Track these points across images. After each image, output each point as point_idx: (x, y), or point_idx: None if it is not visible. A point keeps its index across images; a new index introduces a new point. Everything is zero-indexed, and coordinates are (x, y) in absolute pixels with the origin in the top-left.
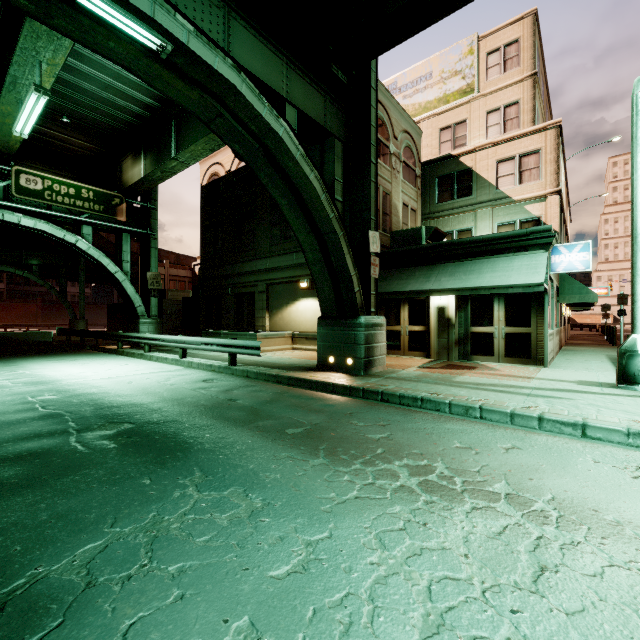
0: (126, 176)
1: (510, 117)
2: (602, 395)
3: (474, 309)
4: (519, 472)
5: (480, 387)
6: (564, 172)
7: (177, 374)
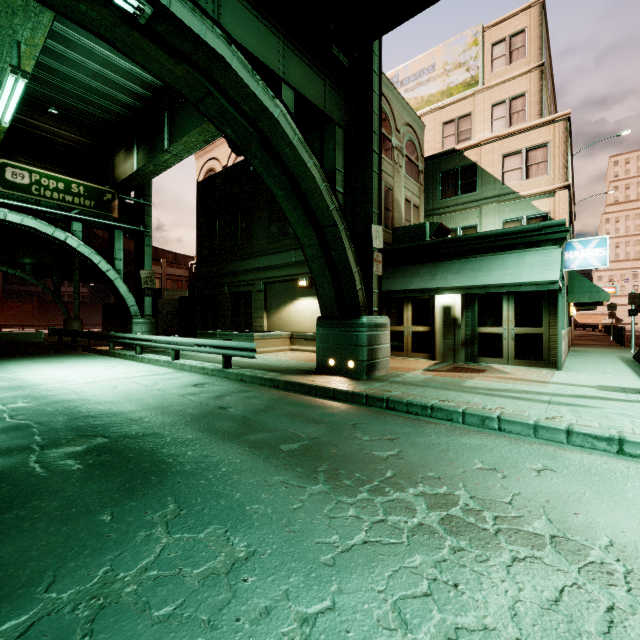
0: (118, 171)
1: (516, 110)
2: (630, 403)
3: (482, 308)
4: (560, 504)
5: (494, 393)
6: (571, 168)
7: (167, 378)
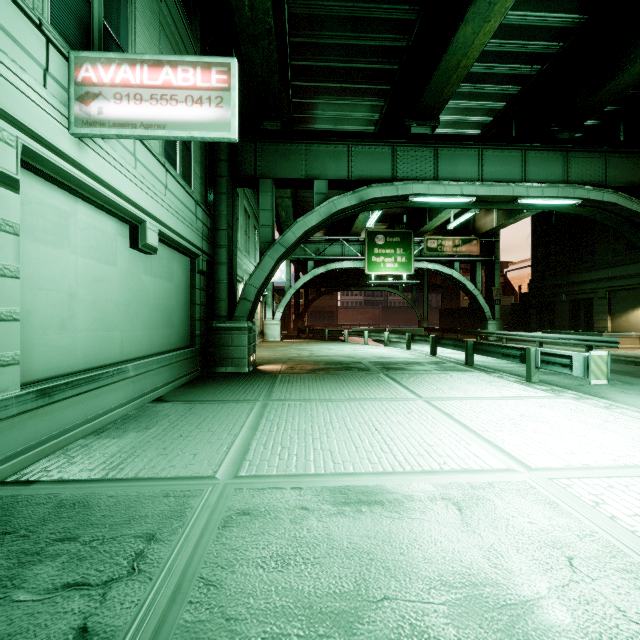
0: (479, 223)
1: None
2: None
3: None
4: None
5: None
6: None
7: None
